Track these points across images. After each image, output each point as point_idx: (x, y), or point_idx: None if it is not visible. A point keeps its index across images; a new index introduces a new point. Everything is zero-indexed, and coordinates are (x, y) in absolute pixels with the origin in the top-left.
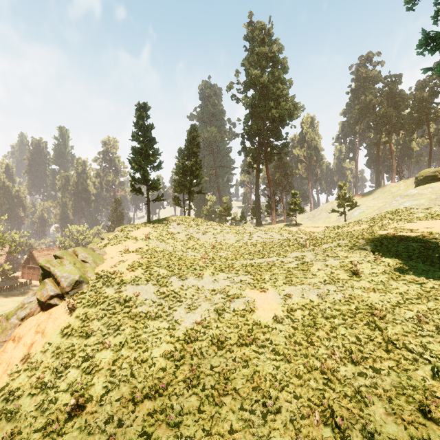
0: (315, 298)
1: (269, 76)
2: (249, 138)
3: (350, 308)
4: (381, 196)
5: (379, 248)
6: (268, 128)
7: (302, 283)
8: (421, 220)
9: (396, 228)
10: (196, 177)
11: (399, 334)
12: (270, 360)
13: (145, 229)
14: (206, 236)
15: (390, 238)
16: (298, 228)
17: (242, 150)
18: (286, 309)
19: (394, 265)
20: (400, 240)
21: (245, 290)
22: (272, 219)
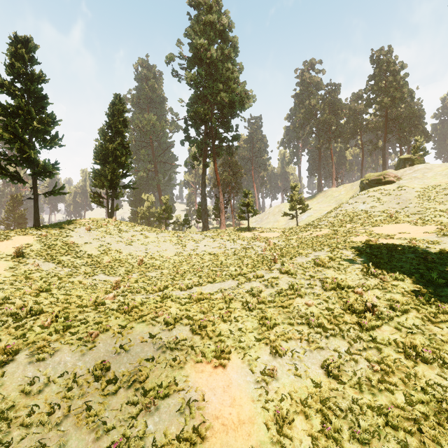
0: (321, 373)
1: (218, 51)
2: (194, 124)
3: (397, 402)
4: (324, 201)
5: (376, 263)
6: (216, 116)
7: (289, 338)
8: (385, 224)
9: (368, 233)
10: (123, 165)
11: None
12: None
13: (21, 239)
14: (132, 246)
15: (378, 247)
16: (251, 233)
17: (185, 140)
18: (272, 418)
19: (414, 291)
20: (391, 249)
21: (184, 367)
22: (221, 223)
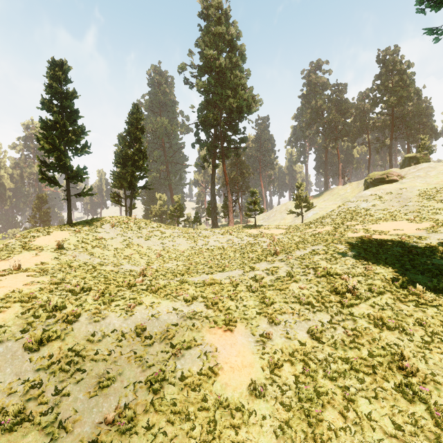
0: (306, 337)
1: (227, 60)
2: (204, 128)
3: (361, 355)
4: (330, 199)
5: (364, 255)
6: (225, 120)
7: (283, 312)
8: (383, 221)
9: (365, 230)
10: (140, 168)
11: None
12: None
13: (60, 234)
14: (150, 241)
15: (369, 242)
16: (258, 230)
17: (196, 143)
18: (267, 364)
19: (392, 278)
20: (380, 244)
21: (201, 330)
22: (229, 220)
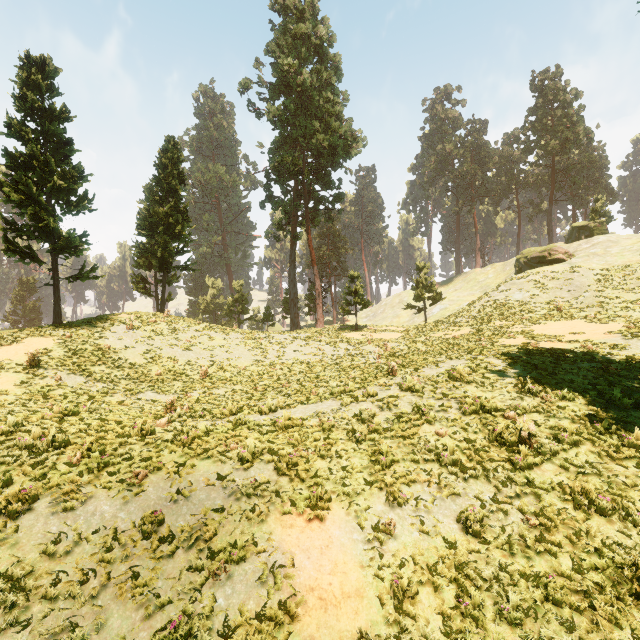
0: (456, 529)
1: (313, 76)
2: (278, 179)
3: (562, 569)
4: (465, 287)
5: (535, 376)
6: (311, 167)
7: (412, 480)
8: (550, 320)
9: (526, 334)
10: (178, 237)
11: None
12: None
13: (36, 342)
14: (192, 352)
15: (539, 353)
16: (360, 334)
17: (267, 201)
18: (388, 590)
19: (589, 416)
20: (557, 357)
21: (267, 520)
22: (317, 319)
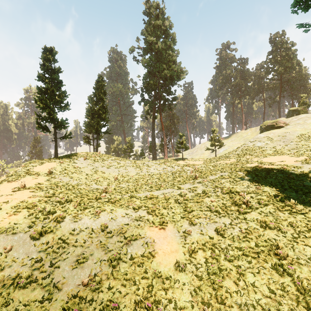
0: (214, 233)
1: (163, 44)
2: (147, 91)
3: (250, 245)
4: (236, 139)
5: (256, 179)
6: (161, 85)
7: (199, 217)
8: (272, 155)
9: (258, 162)
10: (103, 119)
11: None
12: None
13: (50, 164)
14: (110, 169)
15: (261, 170)
16: (184, 162)
17: (141, 101)
18: (187, 250)
19: (274, 195)
20: (268, 171)
21: (144, 228)
22: (164, 155)
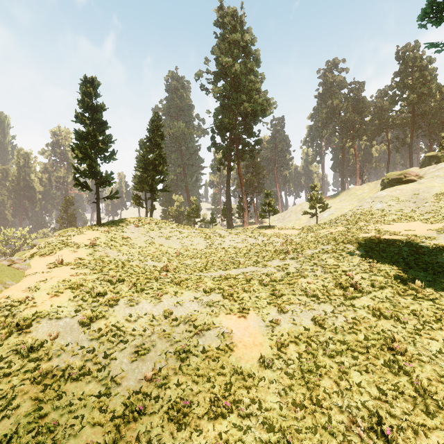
0: (310, 323)
1: (242, 66)
2: (219, 133)
3: (358, 338)
4: (347, 199)
5: (370, 254)
6: (240, 124)
7: (291, 303)
8: (397, 222)
9: (377, 230)
10: (160, 172)
11: (434, 380)
12: (261, 443)
13: (92, 234)
14: (170, 240)
15: (378, 242)
16: (272, 231)
17: (212, 146)
18: (275, 344)
19: (395, 275)
20: (389, 244)
21: (219, 316)
22: (244, 221)
